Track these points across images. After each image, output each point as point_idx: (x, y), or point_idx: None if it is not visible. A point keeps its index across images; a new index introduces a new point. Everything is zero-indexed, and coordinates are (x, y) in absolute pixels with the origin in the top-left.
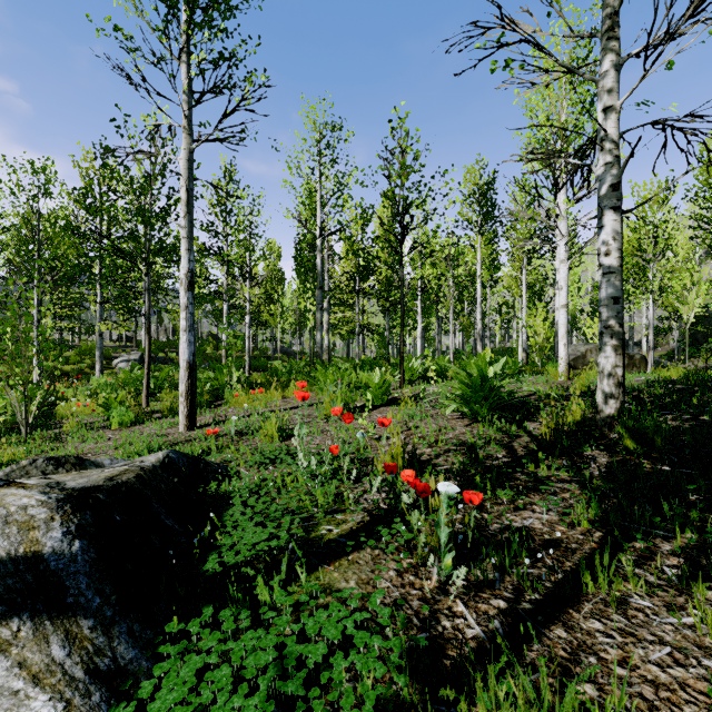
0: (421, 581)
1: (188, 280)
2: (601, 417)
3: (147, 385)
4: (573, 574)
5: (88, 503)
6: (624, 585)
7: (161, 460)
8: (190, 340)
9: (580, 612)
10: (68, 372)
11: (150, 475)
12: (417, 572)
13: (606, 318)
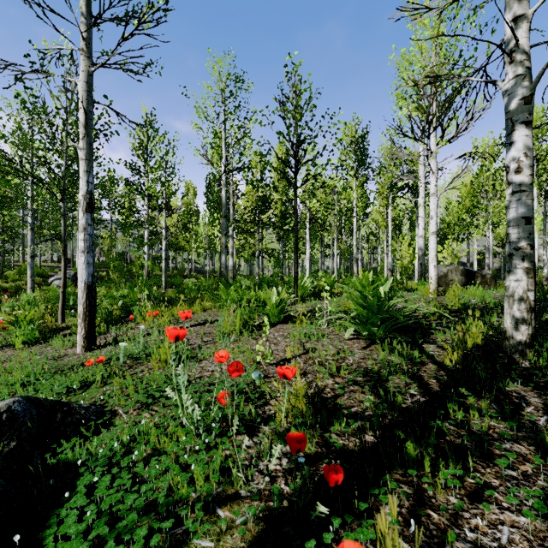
0: None
1: (86, 202)
2: (510, 344)
3: (62, 302)
4: None
5: None
6: None
7: None
8: (89, 262)
9: None
10: (6, 288)
11: None
12: None
13: (517, 239)
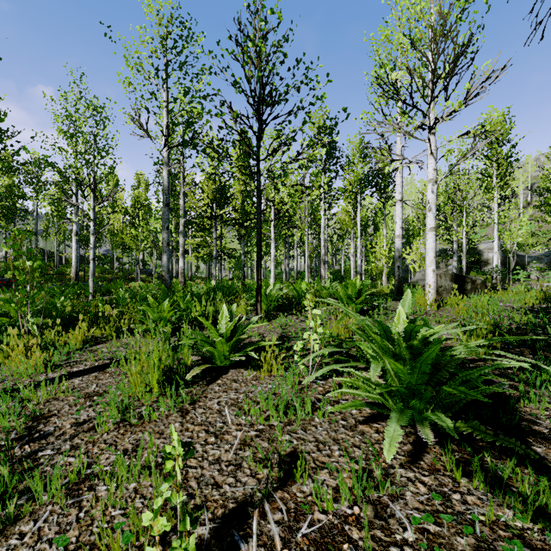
0: None
1: None
2: None
3: None
4: None
5: None
6: None
7: None
8: None
9: None
10: None
11: None
12: None
13: None
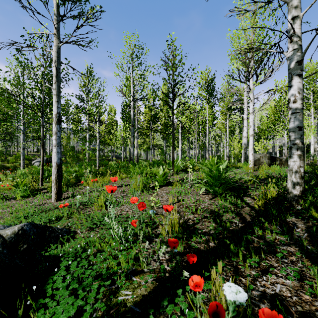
0: None
1: (57, 118)
2: (290, 196)
3: (42, 174)
4: None
5: None
6: None
7: (16, 232)
8: (58, 151)
9: None
10: (8, 167)
11: None
12: None
13: (294, 139)
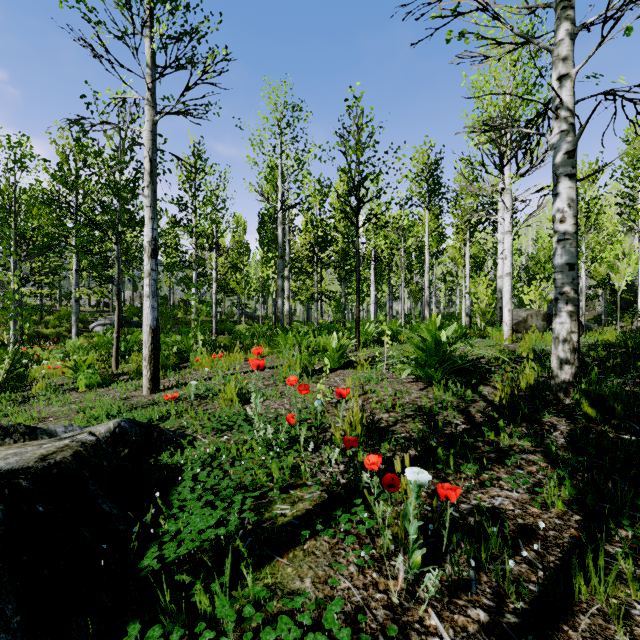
0: (385, 580)
1: (151, 248)
2: (556, 382)
3: (116, 348)
4: (558, 573)
5: (2, 494)
6: (621, 590)
7: (112, 429)
8: (154, 306)
9: (576, 629)
10: (47, 335)
11: (92, 451)
12: (381, 567)
13: (561, 285)
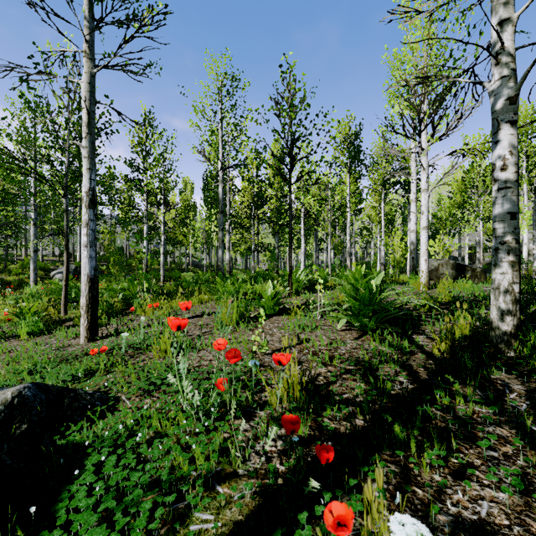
0: None
1: (89, 198)
2: (496, 334)
3: (65, 295)
4: None
5: None
6: None
7: (8, 400)
8: (91, 256)
9: None
10: (10, 282)
11: None
12: None
13: (502, 234)
